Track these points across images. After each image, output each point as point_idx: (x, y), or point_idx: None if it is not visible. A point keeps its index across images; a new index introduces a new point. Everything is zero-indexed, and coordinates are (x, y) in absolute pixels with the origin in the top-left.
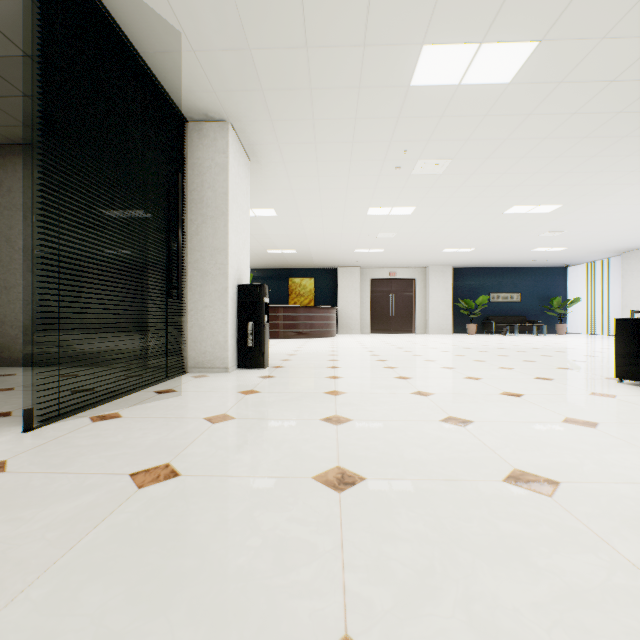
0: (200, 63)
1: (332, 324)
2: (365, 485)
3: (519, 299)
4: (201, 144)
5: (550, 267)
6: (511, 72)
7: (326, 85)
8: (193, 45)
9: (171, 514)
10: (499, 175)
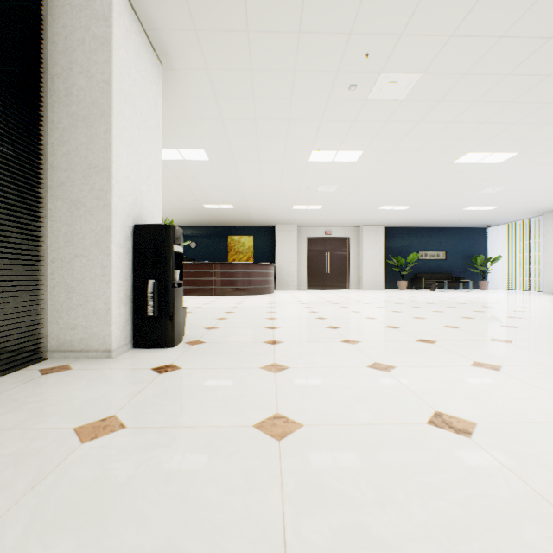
0: None
1: (270, 281)
2: None
3: (445, 257)
4: (68, 4)
5: (472, 227)
6: None
7: None
8: None
9: None
10: (469, 104)
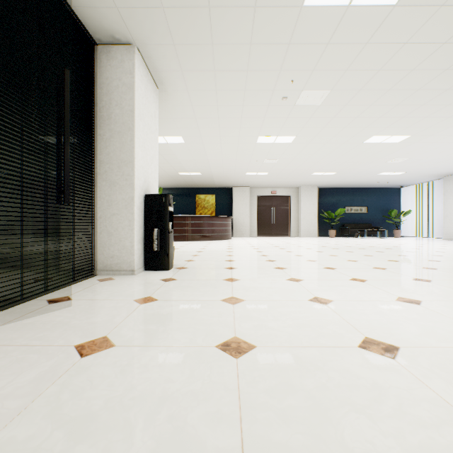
0: None
1: (228, 229)
2: None
3: (366, 211)
4: (109, 65)
5: (389, 187)
6: None
7: (224, 3)
8: None
9: None
10: (367, 107)
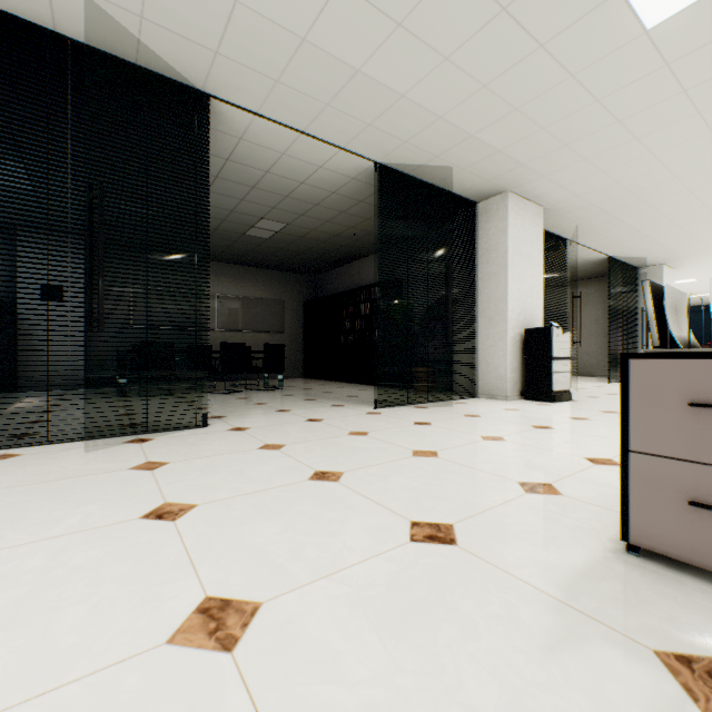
0: (651, 259)
1: None
2: None
3: None
4: (646, 277)
5: None
6: None
7: None
8: (650, 257)
9: None
10: None
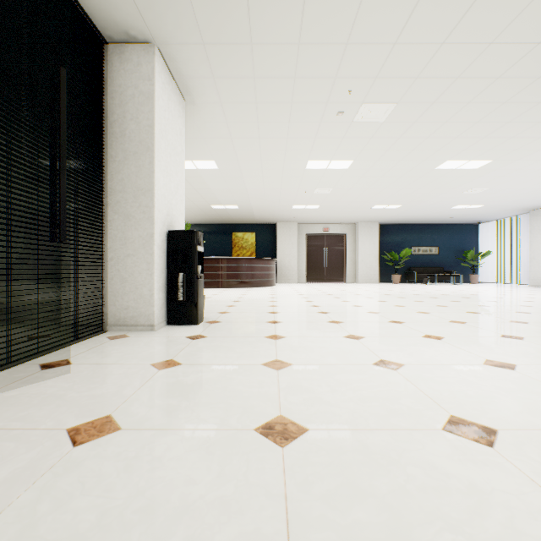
0: None
1: (272, 274)
2: None
3: (437, 252)
4: (123, 69)
5: (464, 224)
6: None
7: None
8: None
9: None
10: (440, 124)
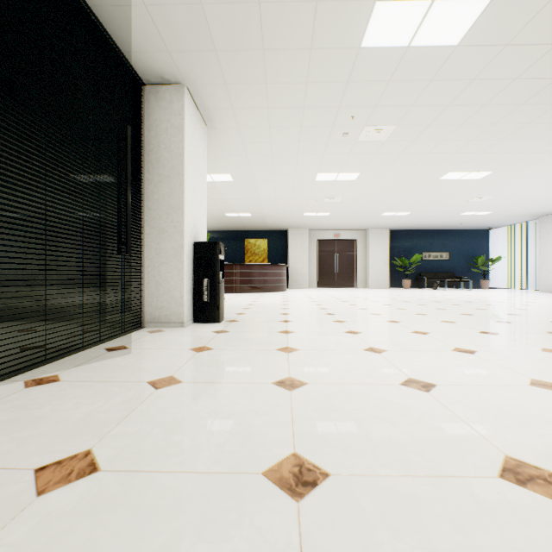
0: (152, 19)
1: (283, 280)
2: (329, 487)
3: (448, 258)
4: (158, 106)
5: (475, 229)
6: (460, 33)
7: (278, 46)
8: None
9: (64, 549)
10: (438, 142)
